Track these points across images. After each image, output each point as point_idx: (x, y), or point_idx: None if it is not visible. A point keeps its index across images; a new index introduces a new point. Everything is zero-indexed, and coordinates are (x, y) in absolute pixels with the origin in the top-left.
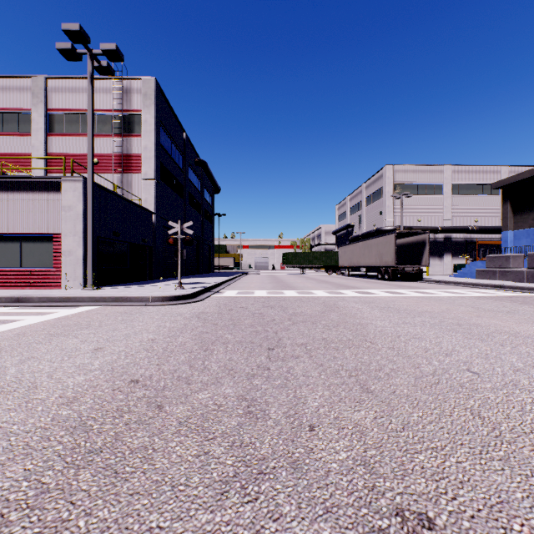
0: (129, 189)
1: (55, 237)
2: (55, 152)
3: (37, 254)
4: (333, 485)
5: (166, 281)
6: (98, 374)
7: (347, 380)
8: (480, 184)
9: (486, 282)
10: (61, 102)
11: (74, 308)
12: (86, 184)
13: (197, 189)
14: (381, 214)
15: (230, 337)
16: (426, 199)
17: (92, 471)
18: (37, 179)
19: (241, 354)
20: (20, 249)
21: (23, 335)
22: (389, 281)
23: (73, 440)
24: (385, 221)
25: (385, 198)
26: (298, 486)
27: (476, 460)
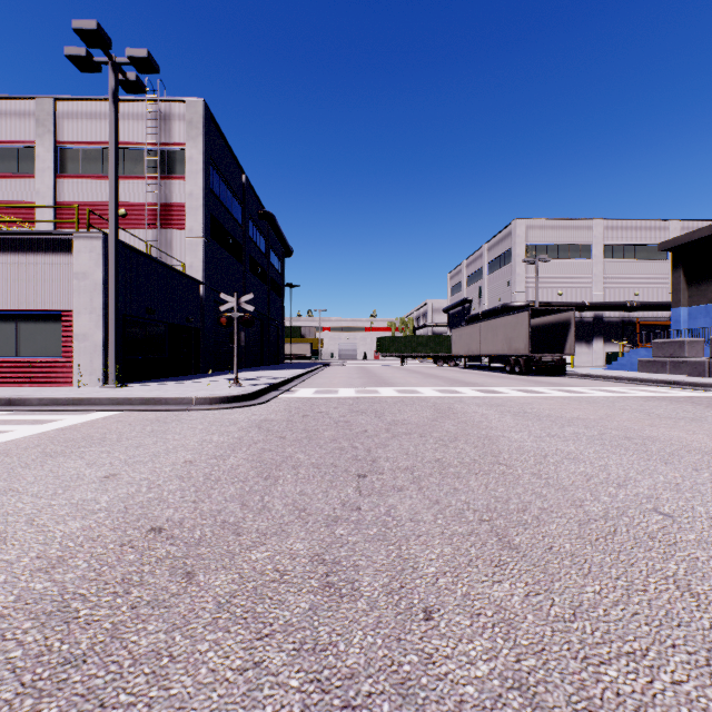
0: (169, 251)
1: (65, 315)
2: (68, 200)
3: (39, 339)
4: None
5: (218, 375)
6: (102, 517)
7: (477, 528)
8: (641, 245)
9: (654, 377)
10: (76, 132)
11: (87, 413)
12: (107, 243)
13: (261, 252)
14: (509, 285)
15: (303, 457)
16: (570, 265)
17: (61, 703)
18: (39, 236)
19: (318, 484)
20: (16, 331)
21: (6, 455)
22: (520, 375)
23: (42, 640)
24: (514, 294)
25: (514, 264)
26: None
27: (704, 677)
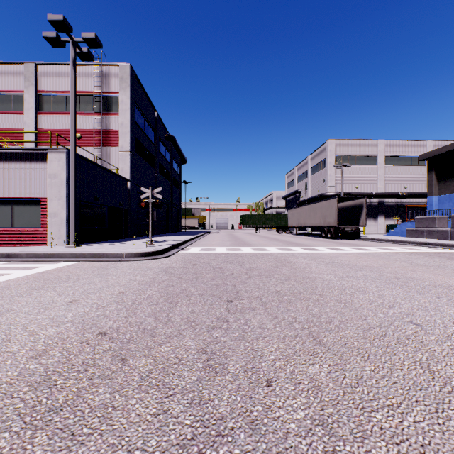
0: (108, 160)
1: (42, 201)
2: (44, 128)
3: (26, 216)
4: (292, 449)
5: (139, 239)
6: (69, 326)
7: (300, 333)
8: (408, 156)
9: (416, 240)
10: (49, 84)
11: (57, 263)
12: (69, 155)
13: (166, 160)
14: (324, 182)
15: (193, 290)
16: (363, 169)
17: (48, 433)
18: (26, 151)
19: (202, 306)
20: (12, 211)
21: (7, 288)
22: (331, 239)
23: (35, 397)
24: (327, 188)
25: (327, 168)
26: (256, 451)
27: (434, 419)
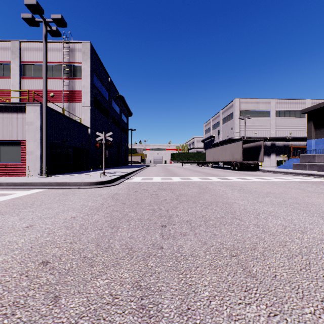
0: (74, 113)
1: (22, 142)
2: (26, 89)
3: (10, 154)
4: None
5: (96, 171)
6: (16, 254)
7: (230, 261)
8: (293, 111)
9: (301, 171)
10: (30, 57)
11: (29, 190)
12: (42, 108)
13: (117, 113)
14: (232, 129)
15: (133, 215)
16: (260, 120)
17: None
18: (10, 104)
19: (140, 231)
20: None
21: None
22: (238, 171)
23: None
24: (234, 133)
25: (234, 119)
26: None
27: None
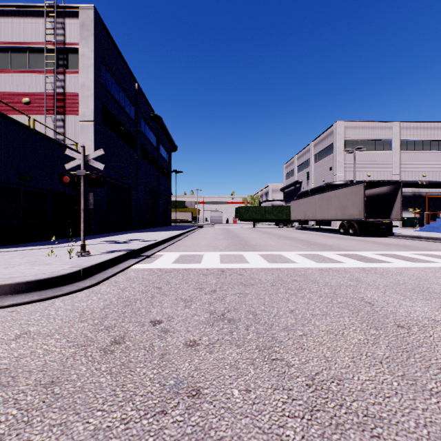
0: (65, 133)
1: None
2: None
3: None
4: None
5: (100, 238)
6: None
7: None
8: (427, 140)
9: None
10: None
11: None
12: None
13: (152, 144)
14: (331, 170)
15: None
16: (376, 155)
17: None
18: None
19: None
20: None
21: None
22: (354, 236)
23: None
24: (335, 176)
25: (335, 154)
26: None
27: None
